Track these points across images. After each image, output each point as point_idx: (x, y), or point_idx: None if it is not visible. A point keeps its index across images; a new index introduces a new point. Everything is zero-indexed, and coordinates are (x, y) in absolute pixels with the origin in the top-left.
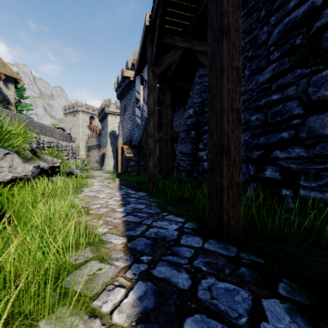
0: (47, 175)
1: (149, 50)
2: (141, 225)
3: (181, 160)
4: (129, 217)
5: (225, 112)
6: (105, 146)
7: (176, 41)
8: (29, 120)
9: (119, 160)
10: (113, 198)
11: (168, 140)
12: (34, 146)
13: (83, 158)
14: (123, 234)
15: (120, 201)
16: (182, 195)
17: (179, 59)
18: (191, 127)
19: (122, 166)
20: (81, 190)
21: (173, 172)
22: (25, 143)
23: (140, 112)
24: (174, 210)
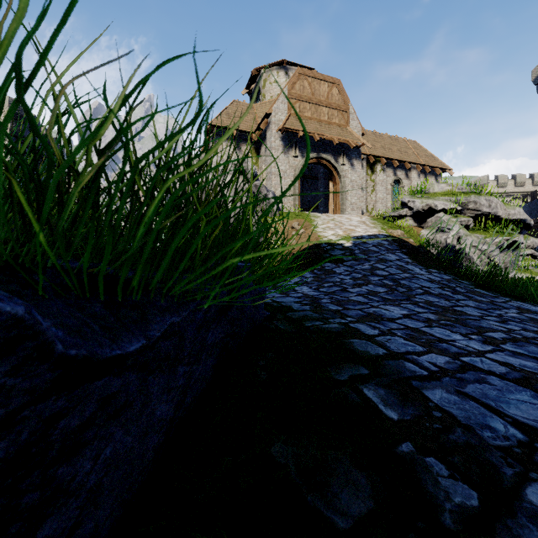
0: None
1: None
2: None
3: None
4: None
5: None
6: None
7: None
8: None
9: None
10: None
11: None
12: None
13: None
14: None
15: None
16: None
17: None
18: None
19: None
20: None
21: None
22: None
23: None
24: None
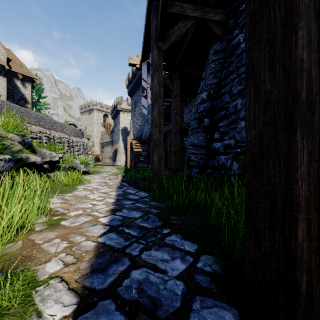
0: (46, 170)
1: (153, 23)
2: (121, 259)
3: (192, 154)
4: (110, 236)
5: (303, 16)
6: (117, 143)
7: (186, 9)
8: (40, 116)
9: (128, 155)
10: (105, 199)
11: (178, 133)
12: (43, 142)
13: (97, 154)
14: (79, 284)
15: (111, 204)
16: (193, 199)
17: (189, 37)
18: (204, 114)
19: (132, 161)
20: (74, 188)
21: (184, 168)
22: (15, 135)
23: (146, 102)
24: (181, 223)
